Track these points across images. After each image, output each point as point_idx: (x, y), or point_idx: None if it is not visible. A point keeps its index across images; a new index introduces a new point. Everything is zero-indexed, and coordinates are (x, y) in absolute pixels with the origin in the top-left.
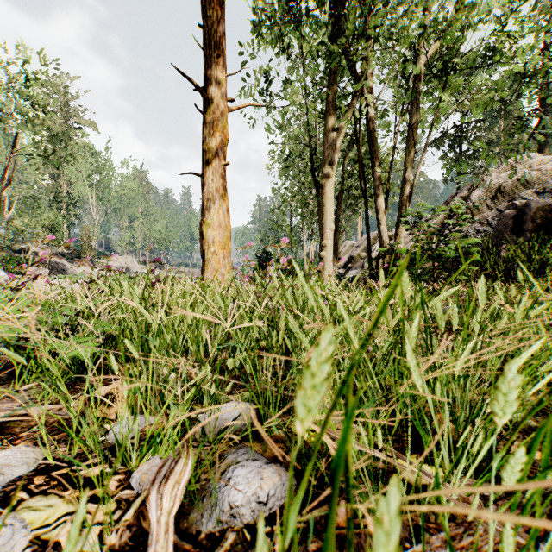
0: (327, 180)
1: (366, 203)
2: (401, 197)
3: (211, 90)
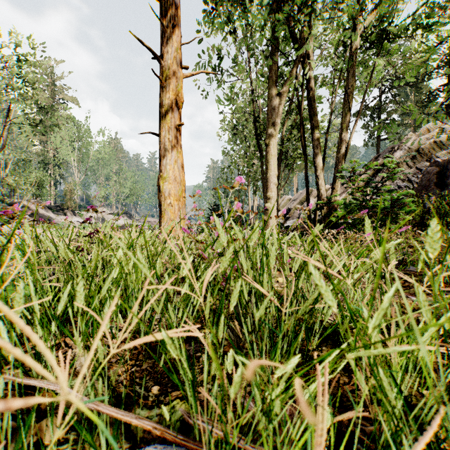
0: (271, 139)
1: (306, 161)
2: (337, 155)
3: (167, 58)
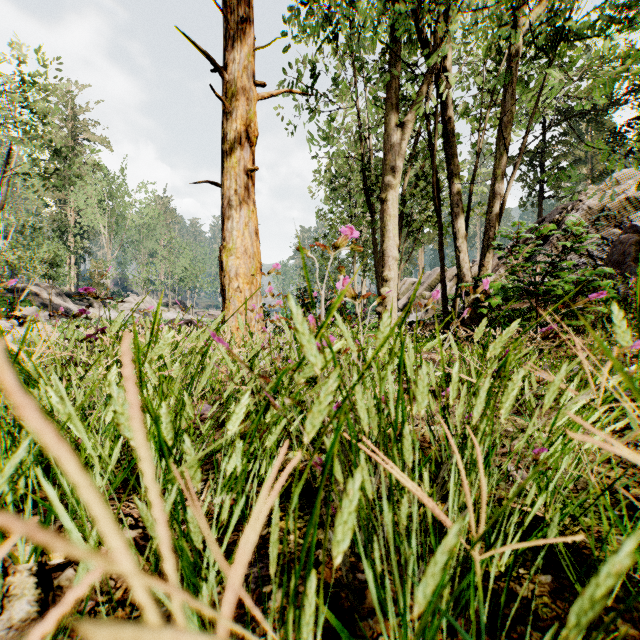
0: (390, 192)
1: (440, 226)
2: (488, 216)
3: (234, 69)
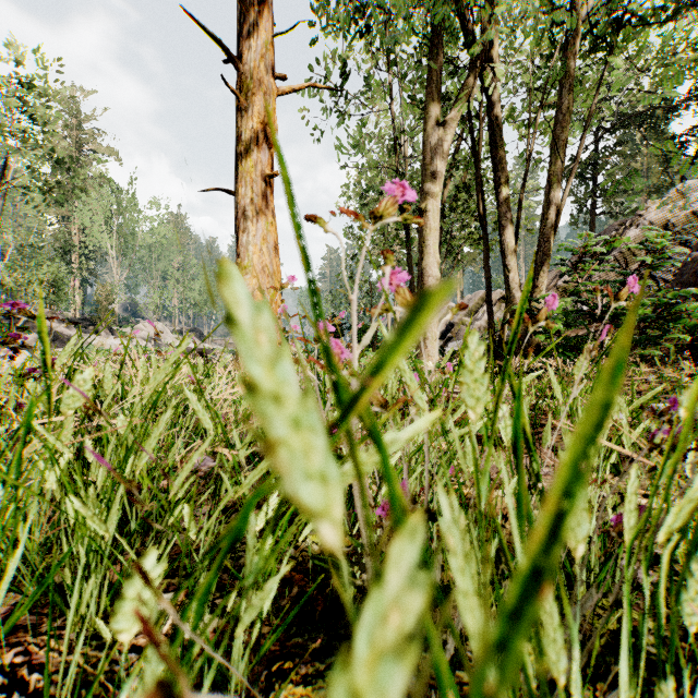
0: (430, 201)
1: (486, 241)
2: (542, 230)
3: (249, 58)
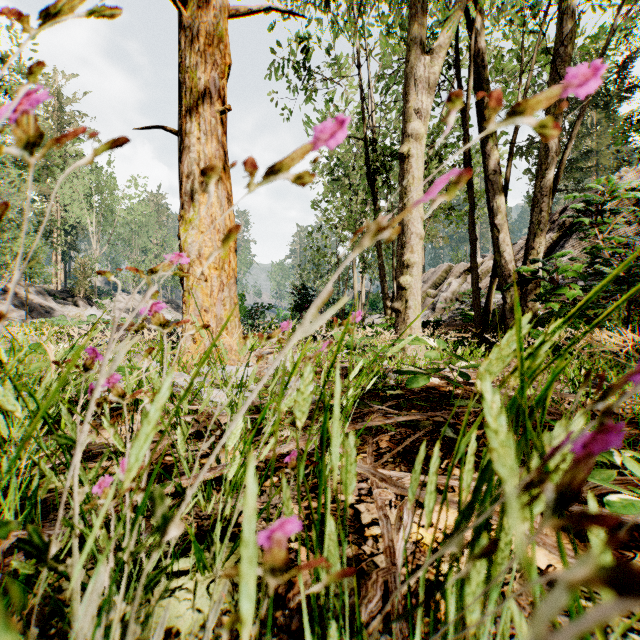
0: (412, 145)
1: (470, 199)
2: (540, 182)
3: None
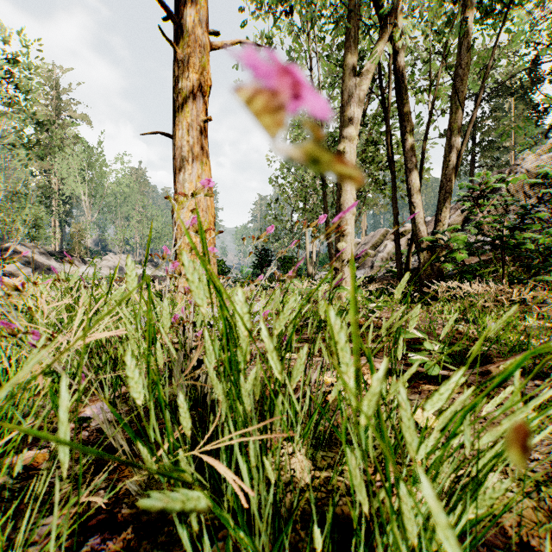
0: (347, 144)
1: (394, 182)
2: (445, 171)
3: (185, 14)
